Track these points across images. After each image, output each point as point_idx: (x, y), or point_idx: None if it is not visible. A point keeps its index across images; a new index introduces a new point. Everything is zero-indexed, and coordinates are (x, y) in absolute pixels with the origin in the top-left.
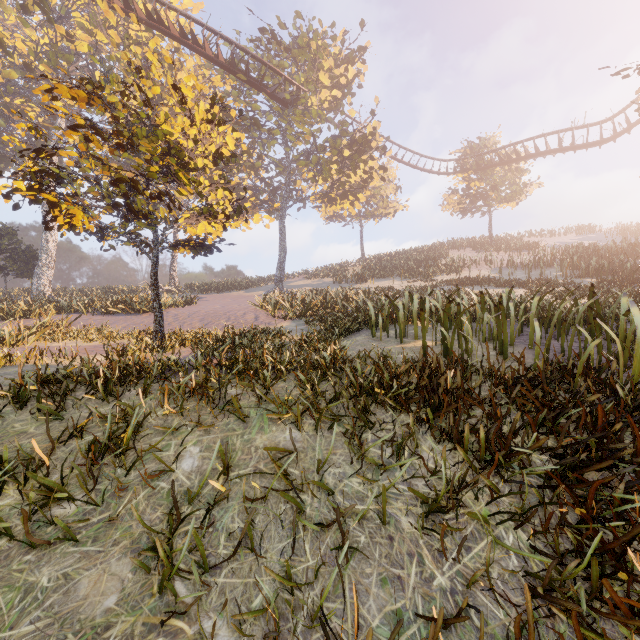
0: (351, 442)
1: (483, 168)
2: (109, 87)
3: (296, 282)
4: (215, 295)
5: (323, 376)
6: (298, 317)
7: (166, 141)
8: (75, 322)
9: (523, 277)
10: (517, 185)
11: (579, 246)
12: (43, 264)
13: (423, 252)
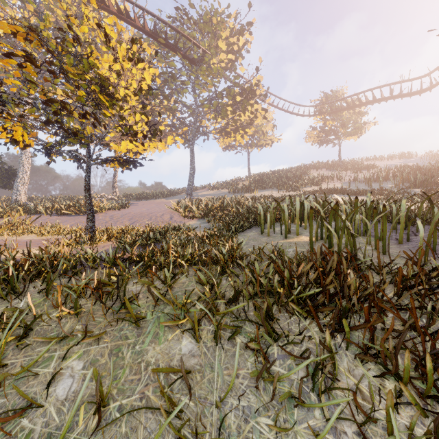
0: (255, 358)
1: (335, 111)
2: (43, 24)
3: (202, 192)
4: (144, 201)
5: (222, 271)
6: (202, 217)
7: (99, 79)
8: (36, 221)
9: (366, 188)
10: (359, 123)
11: (405, 166)
12: (20, 179)
13: (292, 171)
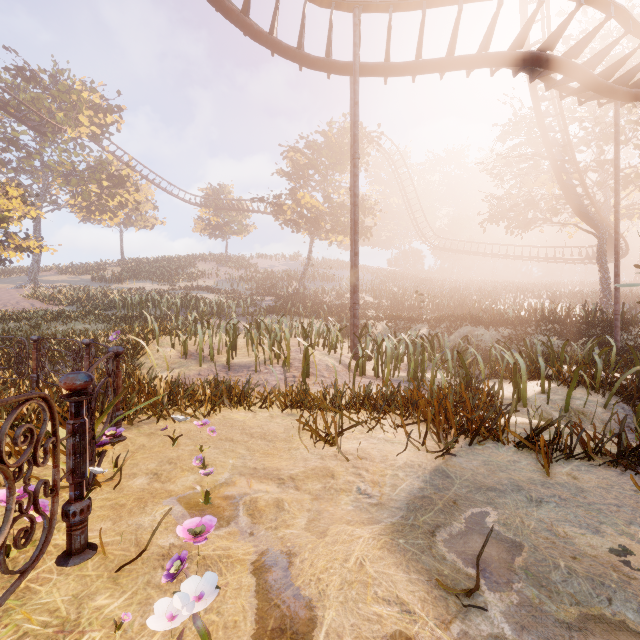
0: (105, 326)
1: (220, 209)
2: None
3: (48, 277)
4: None
5: (95, 318)
6: (70, 305)
7: None
8: None
9: (229, 287)
10: (241, 225)
11: (267, 271)
12: None
13: (177, 261)
